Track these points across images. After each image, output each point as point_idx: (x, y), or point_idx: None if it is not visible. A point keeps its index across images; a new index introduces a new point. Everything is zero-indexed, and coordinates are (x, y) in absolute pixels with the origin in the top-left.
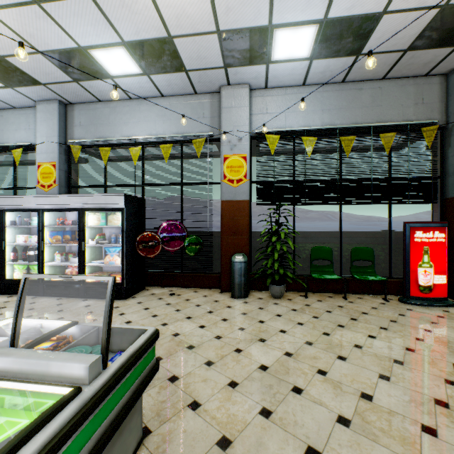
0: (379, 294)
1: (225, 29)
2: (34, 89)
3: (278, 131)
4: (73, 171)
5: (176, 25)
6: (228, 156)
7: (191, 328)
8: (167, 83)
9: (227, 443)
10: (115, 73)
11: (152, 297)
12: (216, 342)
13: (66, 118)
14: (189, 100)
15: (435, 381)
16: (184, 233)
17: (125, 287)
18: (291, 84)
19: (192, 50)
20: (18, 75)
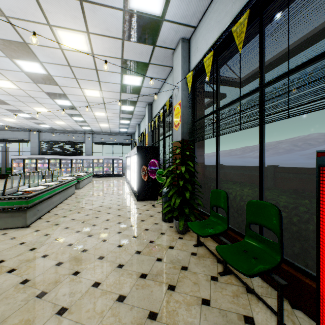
0: (267, 306)
1: (122, 36)
2: (139, 104)
3: (198, 65)
4: (156, 135)
5: (115, 54)
6: (175, 107)
7: (104, 218)
8: (155, 74)
9: (12, 238)
10: (139, 84)
11: (145, 204)
12: (88, 225)
13: (152, 110)
14: (171, 74)
15: (1, 313)
16: (157, 167)
17: (137, 194)
18: (205, 4)
19: (134, 55)
20: (130, 102)
